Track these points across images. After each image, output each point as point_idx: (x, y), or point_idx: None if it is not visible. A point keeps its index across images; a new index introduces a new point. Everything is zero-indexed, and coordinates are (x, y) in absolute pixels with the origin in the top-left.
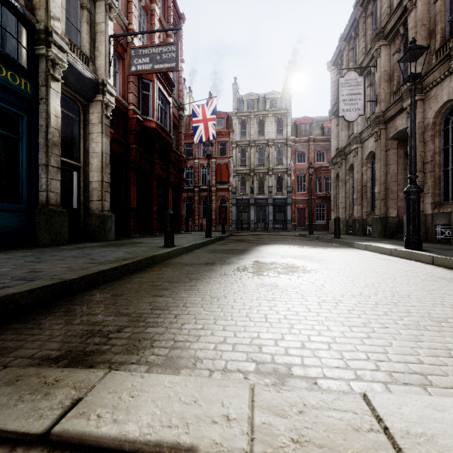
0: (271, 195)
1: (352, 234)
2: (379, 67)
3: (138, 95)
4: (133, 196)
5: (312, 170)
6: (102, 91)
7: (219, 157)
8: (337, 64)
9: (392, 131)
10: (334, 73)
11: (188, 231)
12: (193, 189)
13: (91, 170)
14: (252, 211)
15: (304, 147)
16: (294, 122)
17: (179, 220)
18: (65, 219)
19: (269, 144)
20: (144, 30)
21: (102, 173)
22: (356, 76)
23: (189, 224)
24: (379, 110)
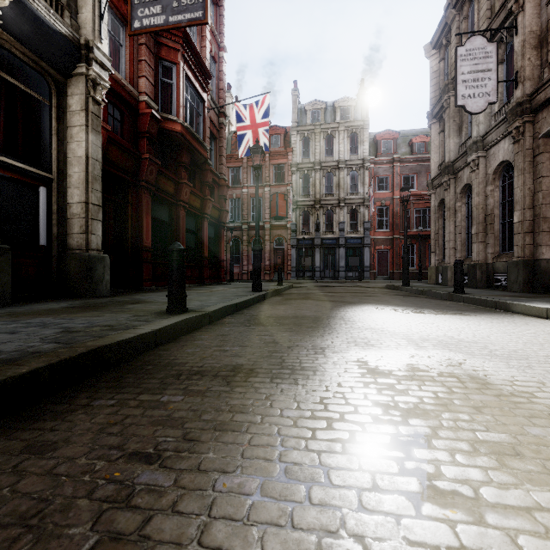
0: (343, 234)
1: (470, 286)
2: (522, 27)
3: (155, 84)
4: (146, 230)
5: (397, 200)
6: (87, 59)
7: (275, 185)
8: (440, 45)
9: (547, 123)
10: (435, 60)
11: (233, 281)
12: (241, 226)
13: (70, 186)
14: (317, 255)
15: (386, 170)
16: (373, 138)
17: (219, 266)
18: (5, 262)
19: (340, 167)
20: None
21: (87, 189)
22: (484, 44)
23: (235, 272)
24: (522, 94)
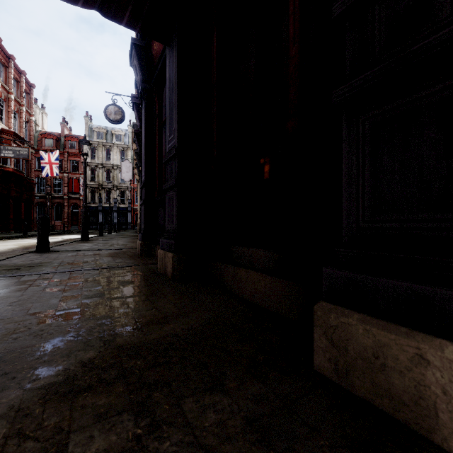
0: (116, 205)
1: None
2: None
3: None
4: None
5: None
6: None
7: (72, 172)
8: None
9: None
10: None
11: None
12: (46, 196)
13: None
14: (100, 216)
15: None
16: None
17: (30, 223)
18: None
19: (114, 168)
20: (3, 110)
21: None
22: (129, 162)
23: None
24: None
